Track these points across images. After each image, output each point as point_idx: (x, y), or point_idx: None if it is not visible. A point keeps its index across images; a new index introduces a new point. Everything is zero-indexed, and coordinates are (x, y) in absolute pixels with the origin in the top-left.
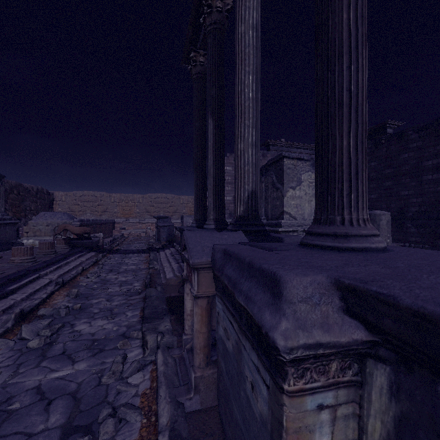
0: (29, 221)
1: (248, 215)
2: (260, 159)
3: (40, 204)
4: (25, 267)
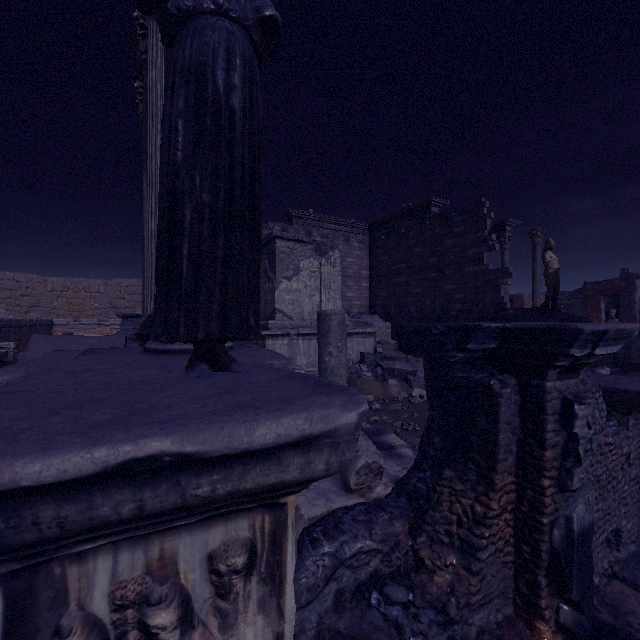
0: None
1: None
2: None
3: None
4: None
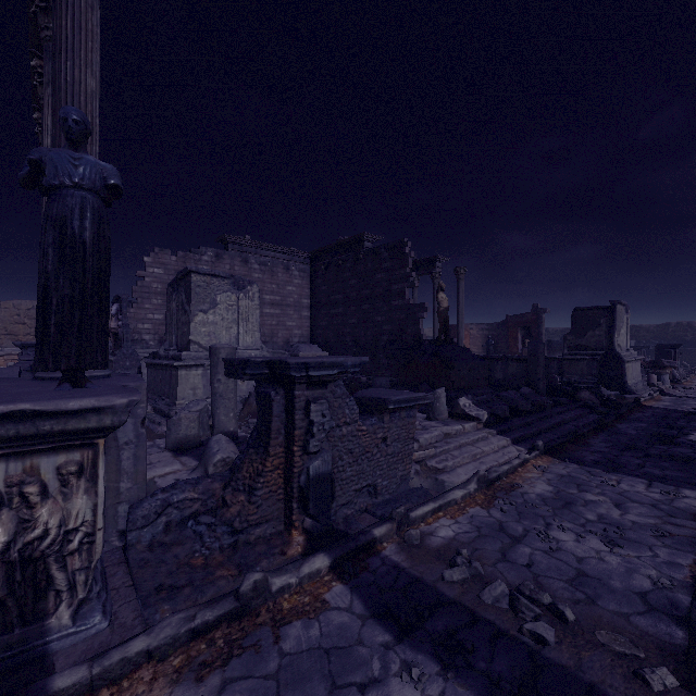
0: None
1: None
2: (213, 261)
3: None
4: None
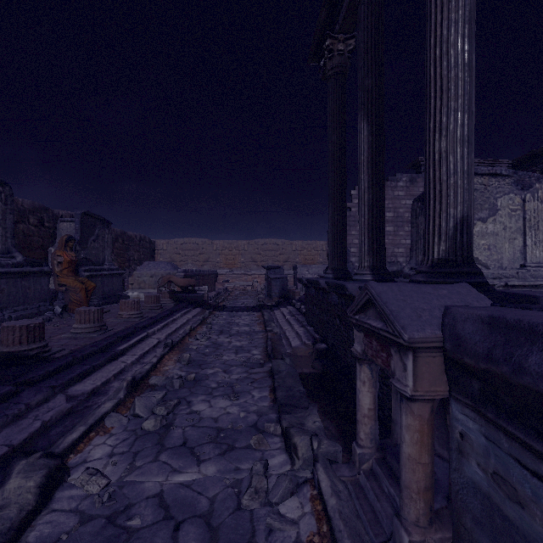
0: (132, 271)
1: (455, 258)
2: (407, 185)
3: (142, 254)
4: (132, 324)
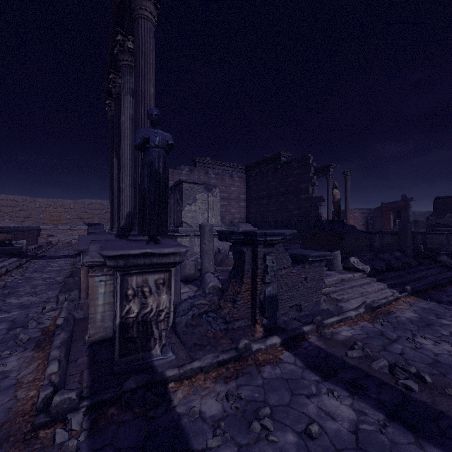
0: None
1: (127, 226)
2: (188, 173)
3: None
4: None
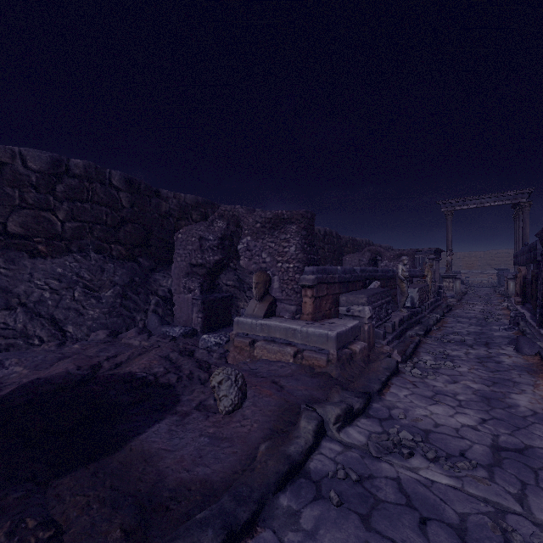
0: None
1: None
2: None
3: None
4: None
